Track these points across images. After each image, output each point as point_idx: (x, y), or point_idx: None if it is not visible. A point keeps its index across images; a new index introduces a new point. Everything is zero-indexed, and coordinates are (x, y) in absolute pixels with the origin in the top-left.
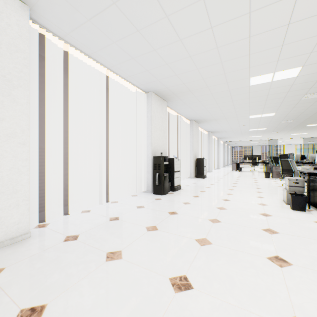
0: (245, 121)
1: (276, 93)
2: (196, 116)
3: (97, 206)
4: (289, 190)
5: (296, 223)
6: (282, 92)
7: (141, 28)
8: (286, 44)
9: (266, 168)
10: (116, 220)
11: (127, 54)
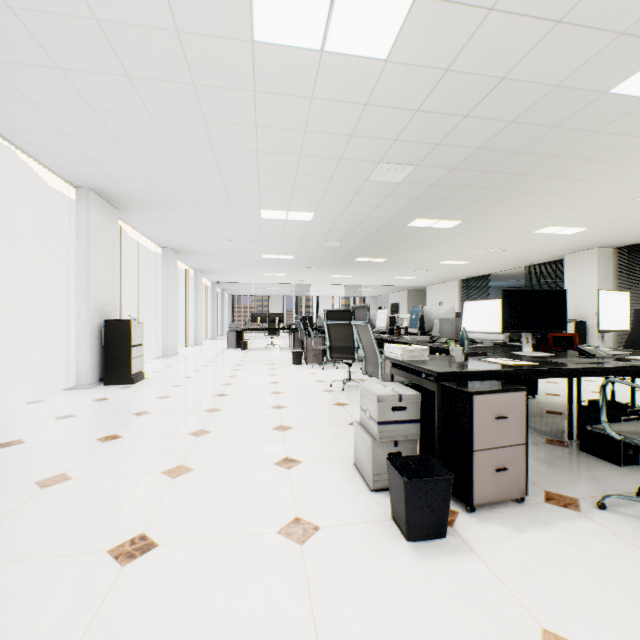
0: (253, 227)
1: (326, 133)
2: (92, 169)
3: None
4: (380, 438)
5: None
6: (339, 131)
7: None
8: None
9: (295, 340)
10: None
11: None
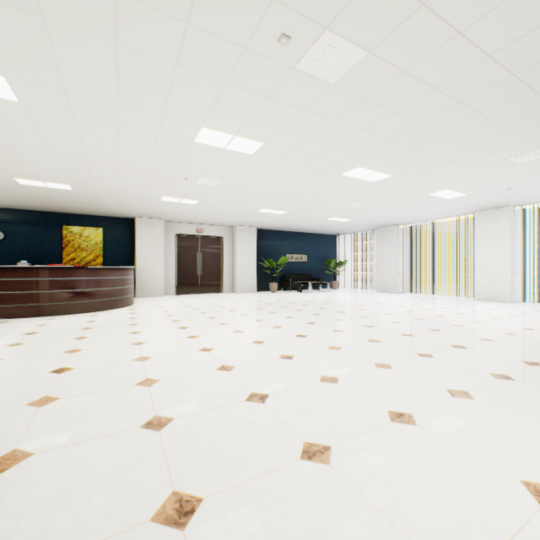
0: None
1: None
2: None
3: None
4: None
5: None
6: None
7: None
8: None
9: None
10: None
11: None
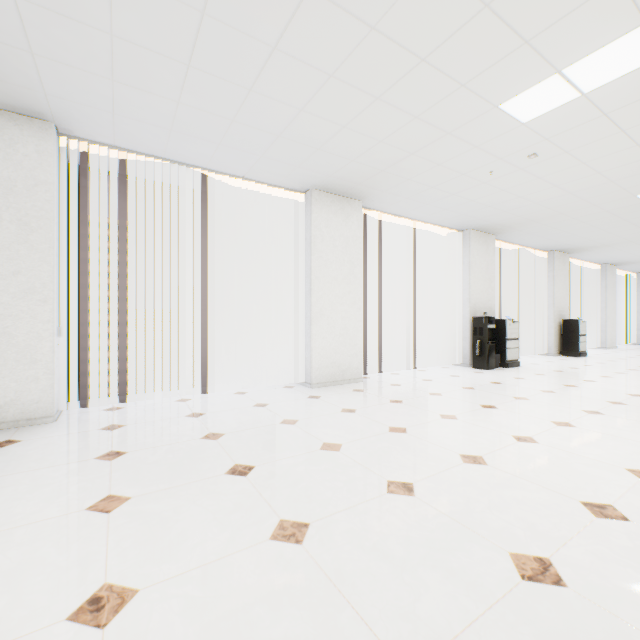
0: None
1: None
2: (557, 244)
3: (404, 371)
4: None
5: None
6: None
7: (456, 193)
8: None
9: None
10: (429, 381)
11: (439, 208)
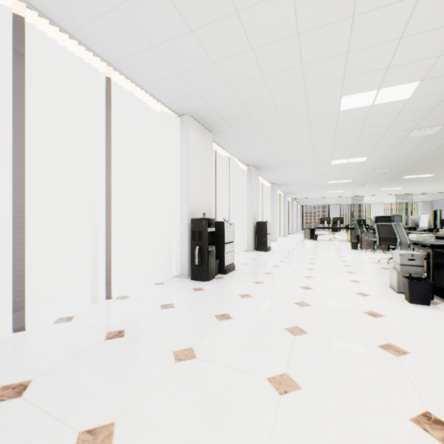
0: (324, 169)
1: (375, 126)
2: (256, 158)
3: (90, 307)
4: (400, 271)
5: (427, 329)
6: (383, 124)
7: None
8: (407, 37)
9: (351, 235)
10: (118, 338)
11: (142, 37)
